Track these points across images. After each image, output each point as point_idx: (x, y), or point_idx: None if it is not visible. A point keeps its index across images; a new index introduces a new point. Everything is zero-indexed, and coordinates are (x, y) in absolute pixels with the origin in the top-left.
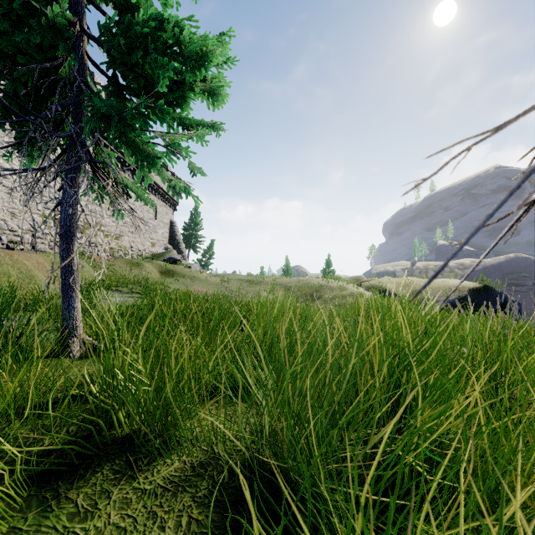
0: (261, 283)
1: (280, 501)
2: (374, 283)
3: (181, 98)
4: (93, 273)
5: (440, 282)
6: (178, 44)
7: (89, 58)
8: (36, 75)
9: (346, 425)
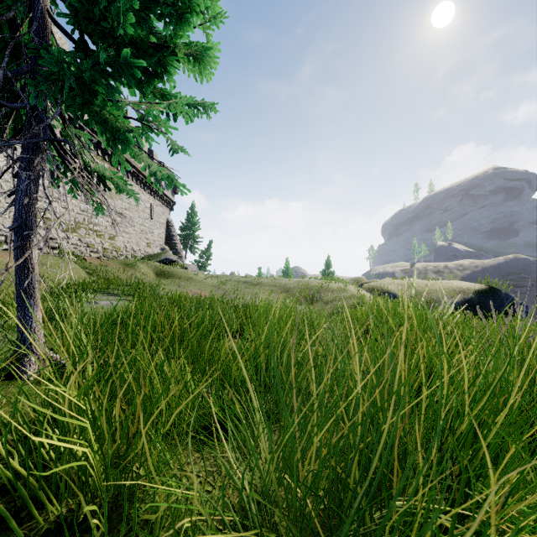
0: (259, 285)
1: None
2: (375, 285)
3: (162, 65)
4: (83, 275)
5: (444, 284)
6: None
7: (52, 18)
8: None
9: (372, 483)
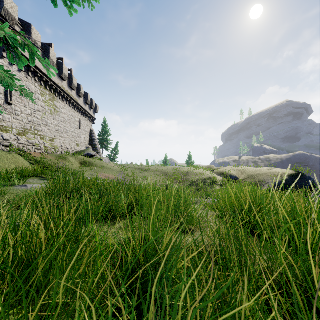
0: (148, 170)
1: None
2: (222, 170)
3: None
4: (26, 164)
5: (267, 170)
6: None
7: None
8: None
9: None
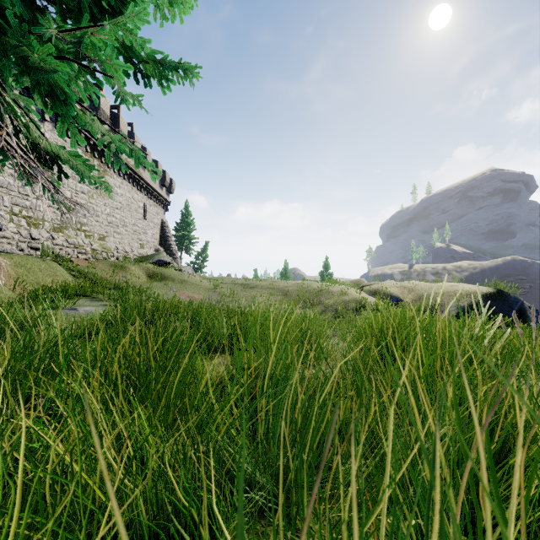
0: (256, 287)
1: None
2: (377, 288)
3: None
4: (68, 277)
5: (449, 287)
6: None
7: None
8: None
9: None
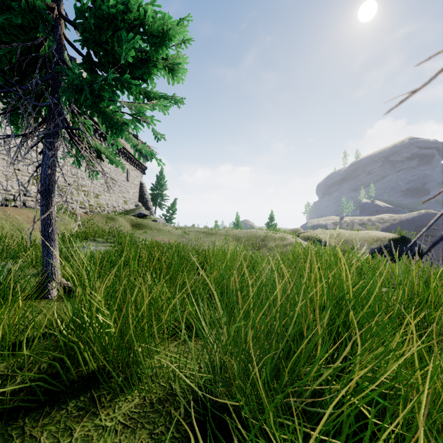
0: (215, 234)
1: (232, 437)
2: (309, 234)
3: (146, 73)
4: (74, 226)
5: (365, 234)
6: (142, 24)
7: (66, 39)
8: (18, 52)
9: None
